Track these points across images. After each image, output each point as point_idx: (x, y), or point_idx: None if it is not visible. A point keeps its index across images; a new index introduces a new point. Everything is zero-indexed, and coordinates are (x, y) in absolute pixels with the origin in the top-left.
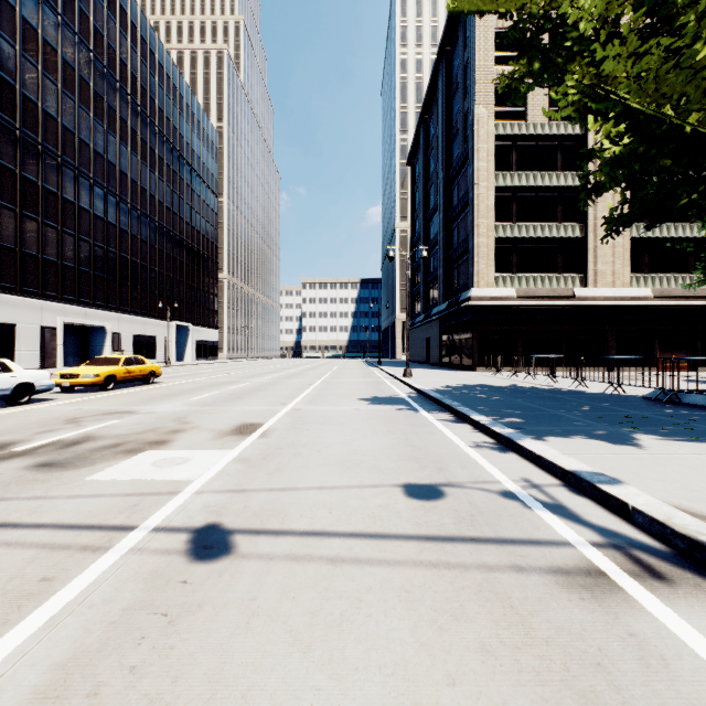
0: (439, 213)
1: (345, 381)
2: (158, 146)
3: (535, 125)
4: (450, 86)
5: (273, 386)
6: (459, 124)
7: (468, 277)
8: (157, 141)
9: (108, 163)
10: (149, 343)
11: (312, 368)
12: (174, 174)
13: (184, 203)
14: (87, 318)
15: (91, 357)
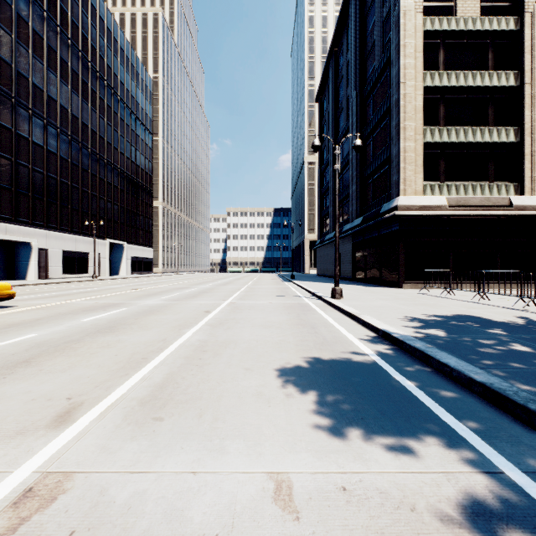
0: (352, 132)
1: (258, 303)
2: (91, 80)
3: (466, 20)
4: (364, 4)
5: (149, 316)
6: (375, 35)
7: (387, 189)
8: (89, 75)
9: (34, 87)
10: (81, 259)
11: (228, 283)
12: (108, 108)
13: (119, 135)
14: (8, 233)
15: (16, 272)
